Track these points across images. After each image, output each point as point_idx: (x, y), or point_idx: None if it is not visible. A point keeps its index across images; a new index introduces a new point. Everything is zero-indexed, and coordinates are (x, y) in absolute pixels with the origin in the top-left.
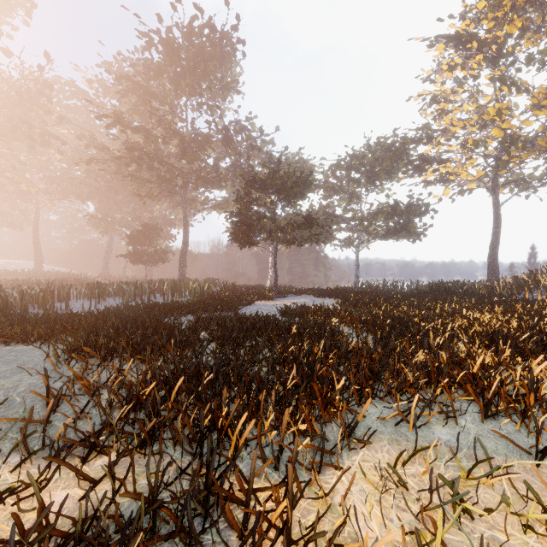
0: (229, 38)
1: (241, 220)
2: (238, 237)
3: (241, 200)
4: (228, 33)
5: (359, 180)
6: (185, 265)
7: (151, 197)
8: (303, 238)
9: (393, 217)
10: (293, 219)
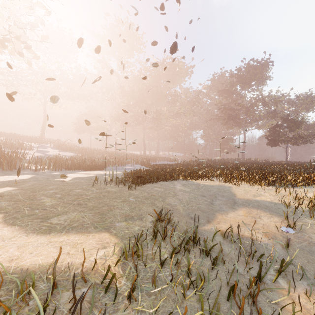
0: (265, 62)
1: (271, 138)
2: (270, 143)
3: (271, 131)
4: (265, 61)
5: None
6: (244, 153)
7: (229, 127)
8: (299, 142)
9: None
10: (293, 137)
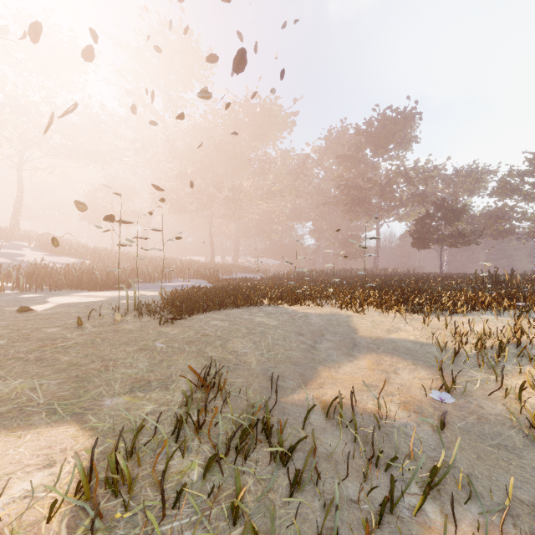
0: (409, 113)
1: (419, 236)
2: (417, 244)
3: (418, 224)
4: (409, 111)
5: (534, 184)
6: (377, 259)
7: (355, 217)
8: (460, 243)
9: None
10: (450, 234)
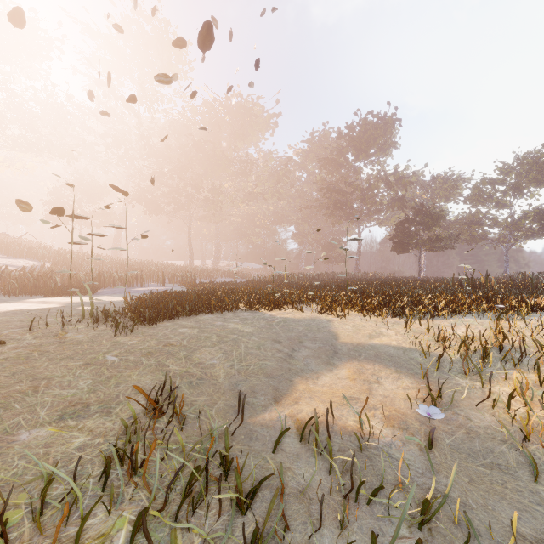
0: (390, 119)
1: (398, 240)
2: (397, 248)
3: (398, 228)
4: (389, 117)
5: (504, 192)
6: (359, 264)
7: (337, 221)
8: (437, 248)
9: (539, 220)
10: (428, 239)
